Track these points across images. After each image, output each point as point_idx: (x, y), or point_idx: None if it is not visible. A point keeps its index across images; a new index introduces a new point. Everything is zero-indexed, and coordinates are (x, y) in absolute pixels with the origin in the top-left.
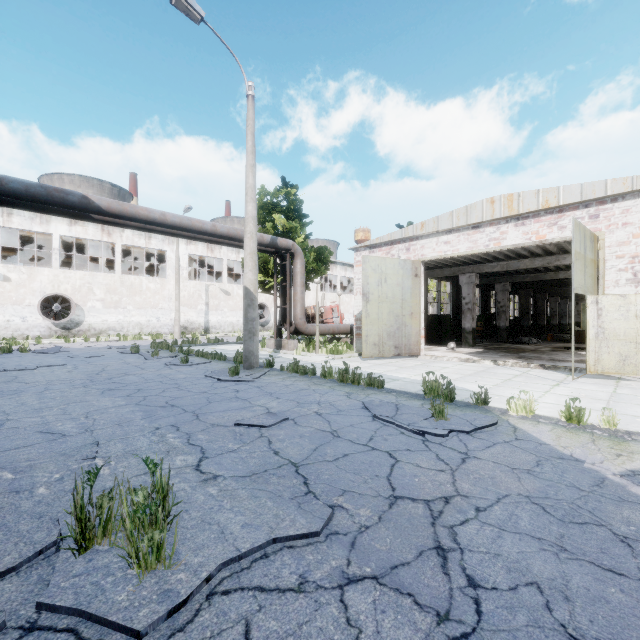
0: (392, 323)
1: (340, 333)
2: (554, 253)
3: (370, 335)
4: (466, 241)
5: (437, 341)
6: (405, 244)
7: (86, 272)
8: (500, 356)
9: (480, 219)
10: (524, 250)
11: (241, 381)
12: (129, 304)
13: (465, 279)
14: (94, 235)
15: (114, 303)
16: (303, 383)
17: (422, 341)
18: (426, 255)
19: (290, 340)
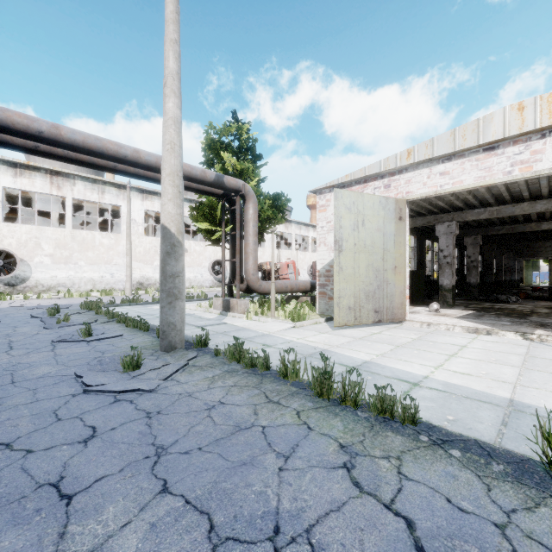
0: (371, 280)
1: (299, 291)
2: None
3: (343, 296)
4: (474, 169)
5: None
6: (383, 180)
7: (33, 226)
8: (512, 323)
9: (500, 135)
10: (527, 190)
11: (128, 391)
12: (81, 260)
13: (443, 229)
14: (42, 188)
15: (64, 258)
16: (244, 398)
17: (406, 303)
18: (413, 192)
19: (240, 300)
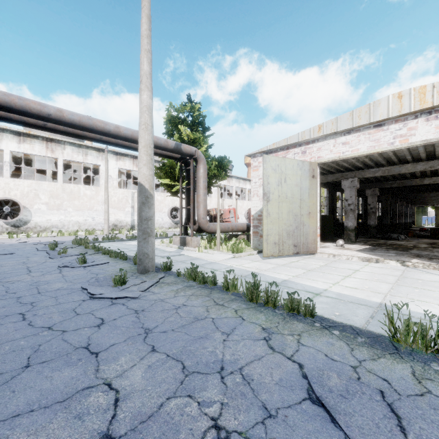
0: (291, 222)
1: (238, 231)
2: (436, 158)
3: (270, 234)
4: (367, 140)
5: (320, 237)
6: (301, 148)
7: (33, 181)
8: (396, 254)
9: (385, 116)
10: (410, 154)
11: (120, 298)
12: (69, 207)
13: (348, 183)
14: (40, 151)
15: (56, 206)
16: (199, 302)
17: (318, 239)
18: (323, 157)
19: (193, 238)
